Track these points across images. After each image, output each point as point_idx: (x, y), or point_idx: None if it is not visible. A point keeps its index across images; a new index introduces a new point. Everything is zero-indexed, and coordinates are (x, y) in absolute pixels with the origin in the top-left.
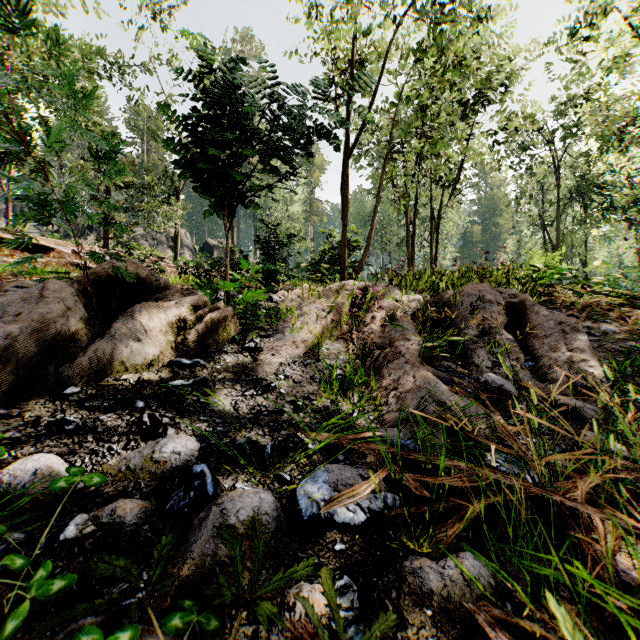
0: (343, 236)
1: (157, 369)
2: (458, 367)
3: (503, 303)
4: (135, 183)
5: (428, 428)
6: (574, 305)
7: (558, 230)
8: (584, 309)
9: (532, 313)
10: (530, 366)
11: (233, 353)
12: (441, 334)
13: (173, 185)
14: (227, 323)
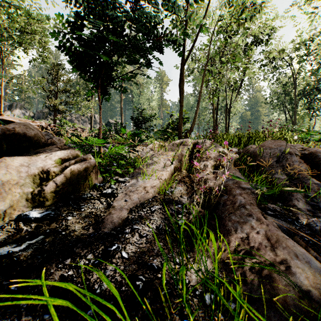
0: (180, 112)
1: (2, 225)
2: (282, 210)
3: (298, 154)
4: (70, 90)
5: None
6: None
7: (295, 112)
8: None
9: None
10: None
11: (91, 199)
12: (253, 176)
13: None
14: (88, 173)
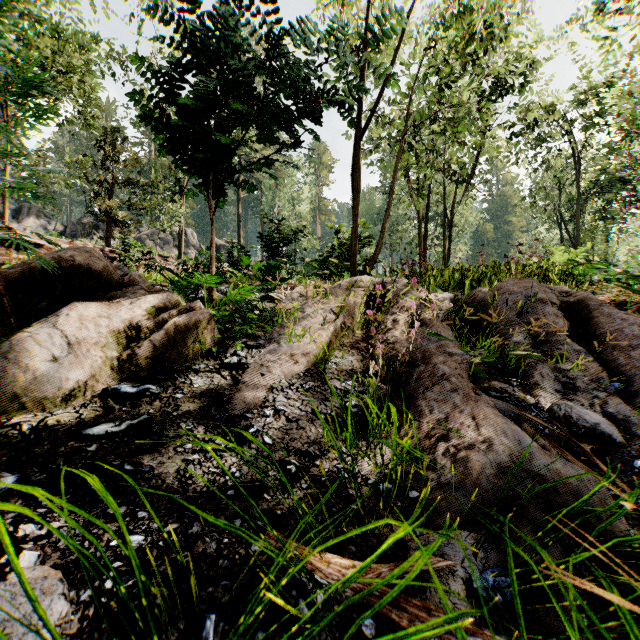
0: (354, 227)
1: (82, 402)
2: (516, 390)
3: (557, 303)
4: (138, 180)
5: (583, 602)
6: (624, 305)
7: (578, 226)
8: (637, 310)
9: (600, 315)
10: (616, 389)
11: (206, 372)
12: (478, 341)
13: (177, 182)
14: (200, 330)
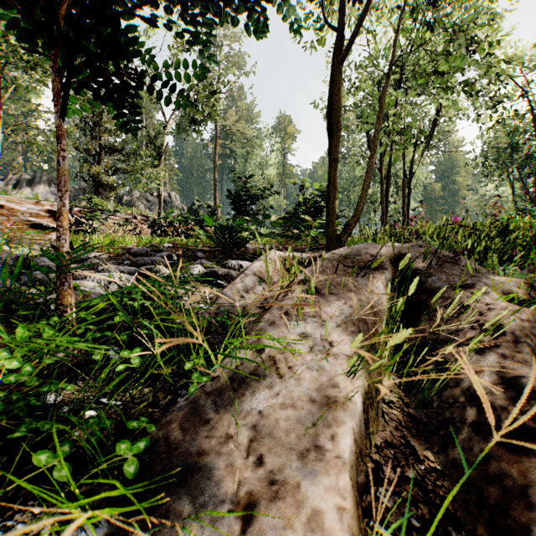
0: (331, 175)
1: None
2: None
3: None
4: (123, 148)
5: None
6: None
7: None
8: None
9: None
10: None
11: None
12: None
13: (157, 149)
14: None
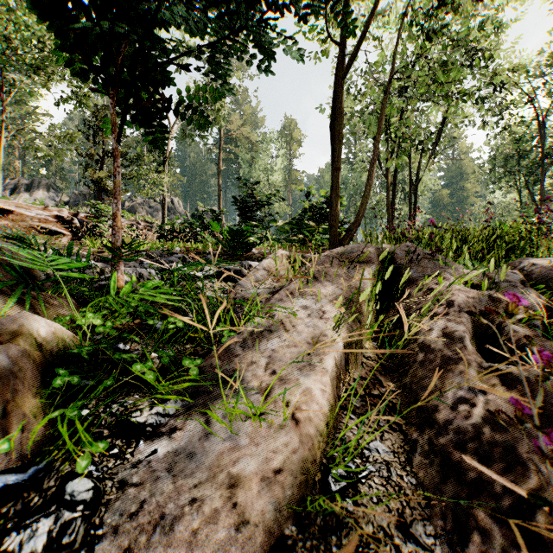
0: (334, 183)
1: None
2: None
3: None
4: (126, 153)
5: None
6: None
7: (542, 189)
8: None
9: None
10: None
11: None
12: None
13: (160, 154)
14: None
